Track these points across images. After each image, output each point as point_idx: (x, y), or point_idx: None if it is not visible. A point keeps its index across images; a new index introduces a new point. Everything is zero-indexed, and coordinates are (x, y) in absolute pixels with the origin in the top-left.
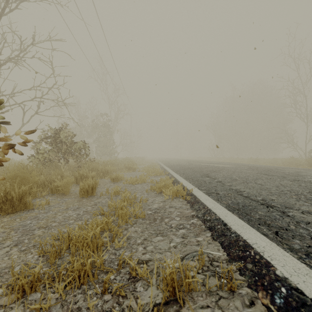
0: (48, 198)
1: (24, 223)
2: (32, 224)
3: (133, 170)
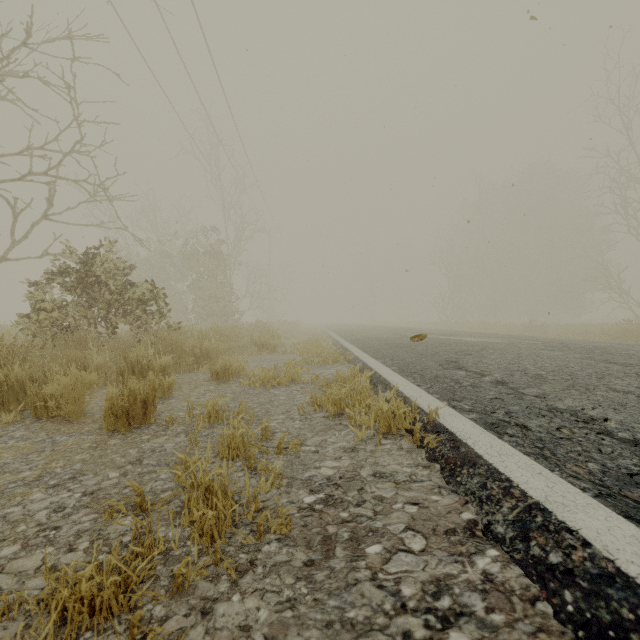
0: (12, 432)
1: None
2: None
3: (272, 351)
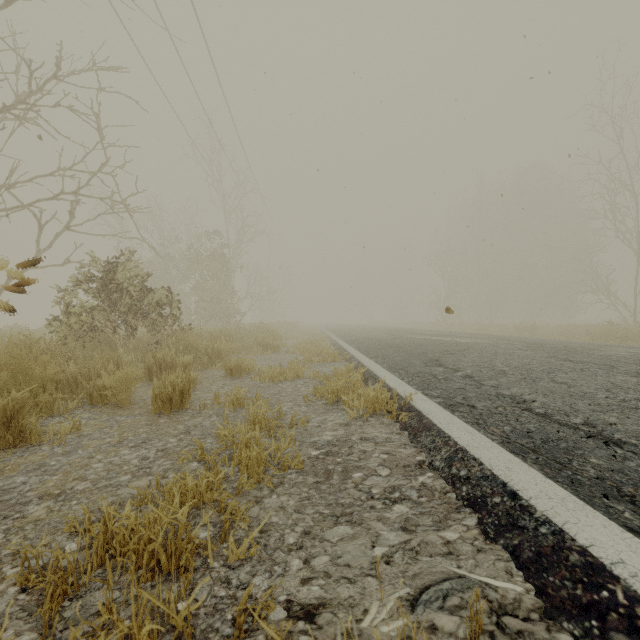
0: (80, 415)
1: (7, 482)
2: (27, 485)
3: (275, 351)
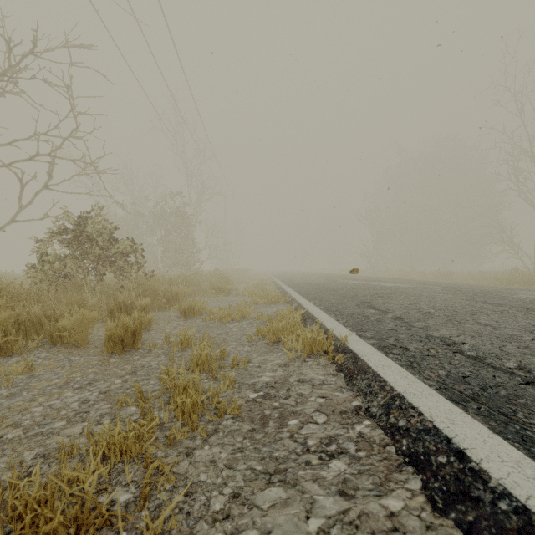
0: (38, 354)
1: None
2: None
3: (227, 294)
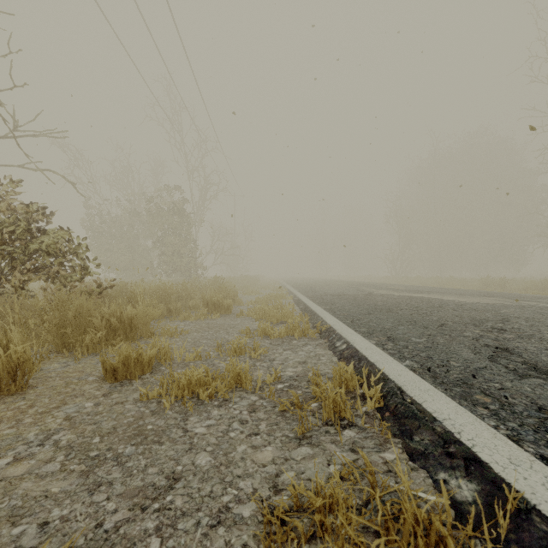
0: None
1: None
2: None
3: (225, 312)
